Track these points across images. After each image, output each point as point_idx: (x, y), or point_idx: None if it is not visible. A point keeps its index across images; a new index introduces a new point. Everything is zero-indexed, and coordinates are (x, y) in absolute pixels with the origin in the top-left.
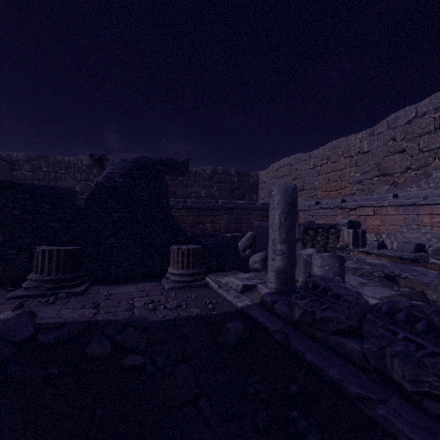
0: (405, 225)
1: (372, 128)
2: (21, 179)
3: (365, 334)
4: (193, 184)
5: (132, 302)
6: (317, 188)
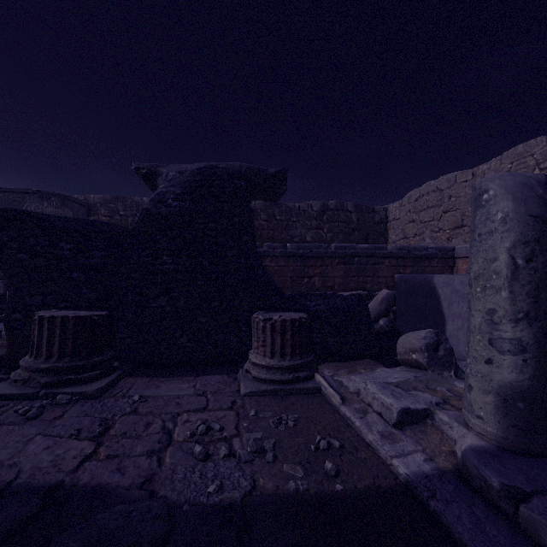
0: None
1: None
2: None
3: None
4: (296, 225)
5: (170, 427)
6: None
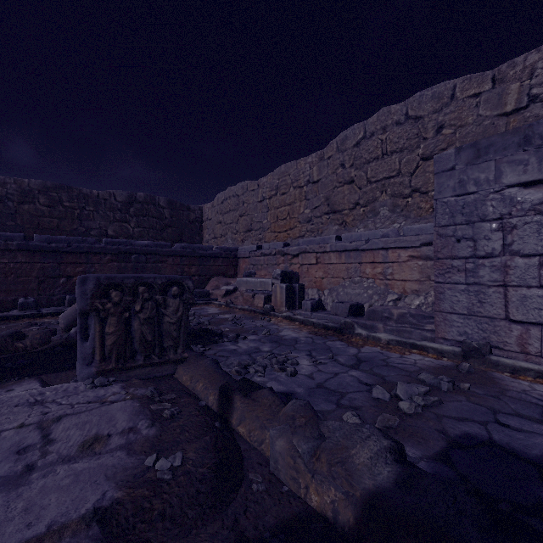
0: (348, 277)
1: (323, 150)
2: None
3: None
4: (93, 215)
5: None
6: (265, 227)
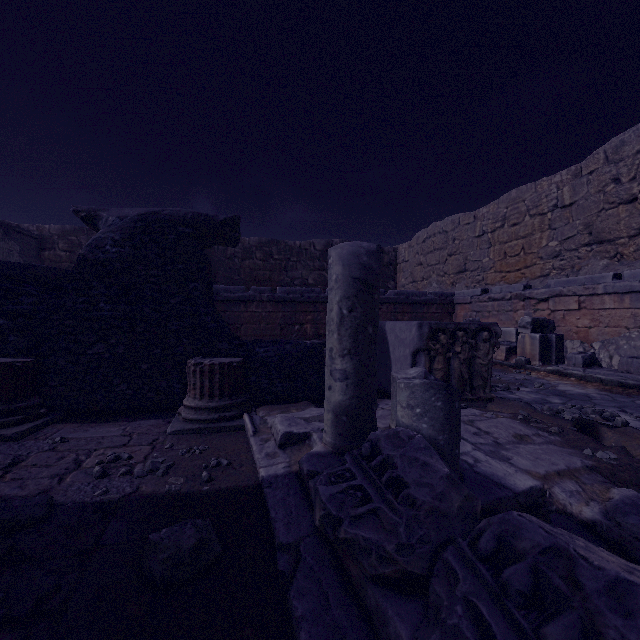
0: (635, 326)
1: (579, 164)
2: (55, 261)
3: (429, 606)
4: (296, 266)
5: (83, 459)
6: (486, 267)
